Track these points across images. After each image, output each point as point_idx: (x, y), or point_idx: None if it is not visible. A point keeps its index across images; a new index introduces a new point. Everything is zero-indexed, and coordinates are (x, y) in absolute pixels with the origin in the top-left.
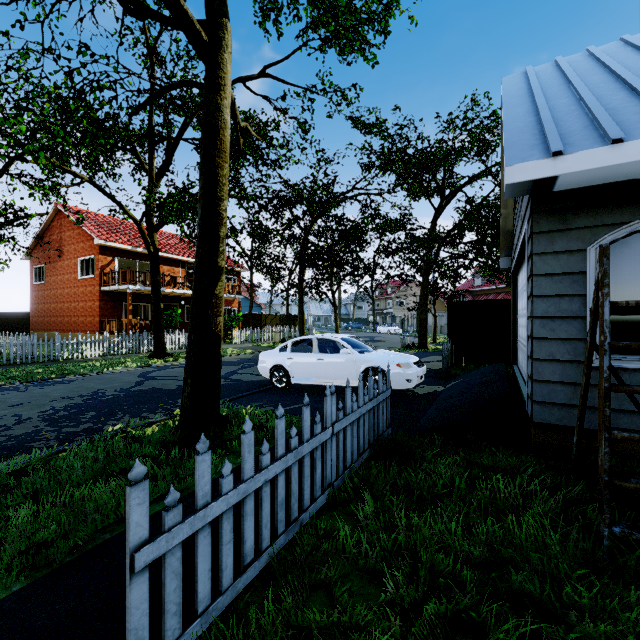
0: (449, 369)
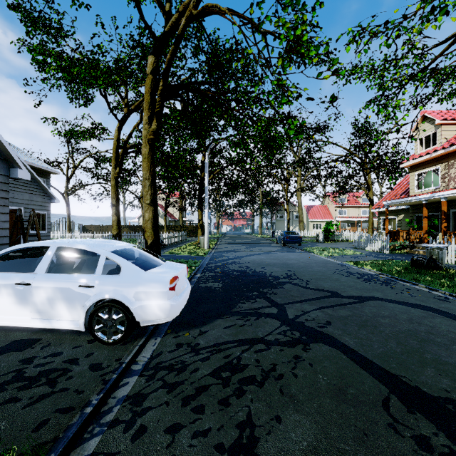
0: None
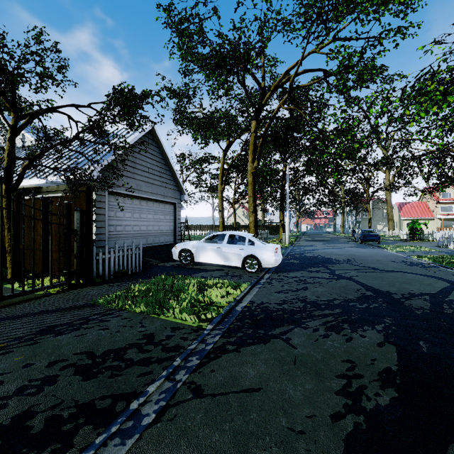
0: (118, 270)
